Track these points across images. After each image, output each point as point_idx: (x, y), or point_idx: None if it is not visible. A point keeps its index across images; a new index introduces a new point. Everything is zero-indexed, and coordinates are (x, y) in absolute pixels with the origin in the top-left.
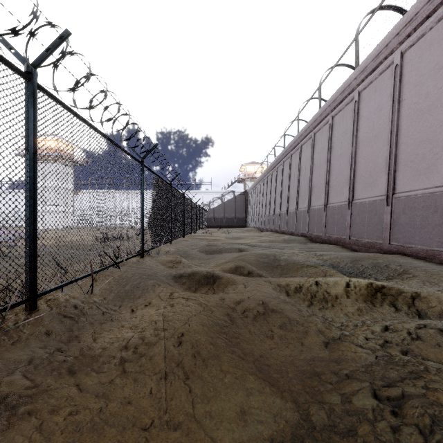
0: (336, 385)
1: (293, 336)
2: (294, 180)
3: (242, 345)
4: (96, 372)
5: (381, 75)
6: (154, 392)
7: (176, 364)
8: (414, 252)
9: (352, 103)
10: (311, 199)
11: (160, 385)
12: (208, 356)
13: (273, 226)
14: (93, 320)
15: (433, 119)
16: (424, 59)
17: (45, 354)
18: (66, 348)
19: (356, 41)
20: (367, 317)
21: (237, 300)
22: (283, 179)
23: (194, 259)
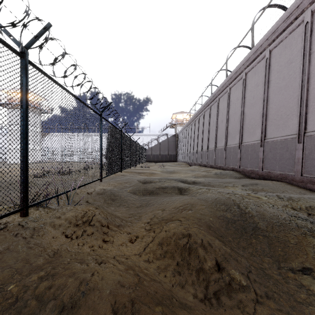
0: None
1: None
2: (222, 120)
3: None
4: None
5: None
6: None
7: None
8: None
9: (300, 27)
10: (243, 136)
11: None
12: None
13: (201, 161)
14: None
15: None
16: None
17: None
18: None
19: None
20: None
21: None
22: (210, 121)
23: (120, 208)
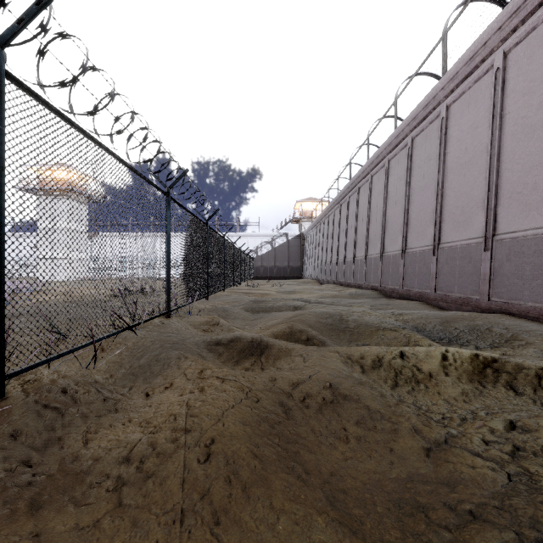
0: (458, 532)
1: (377, 438)
2: (363, 219)
3: (303, 454)
4: (76, 504)
5: (476, 83)
6: None
7: (199, 495)
8: (523, 311)
9: (438, 120)
10: (385, 243)
11: (171, 536)
12: (250, 481)
13: (336, 277)
14: (87, 412)
15: None
16: (536, 60)
17: None
18: (39, 459)
19: (444, 41)
20: (478, 405)
21: (294, 382)
22: (348, 219)
23: (236, 320)
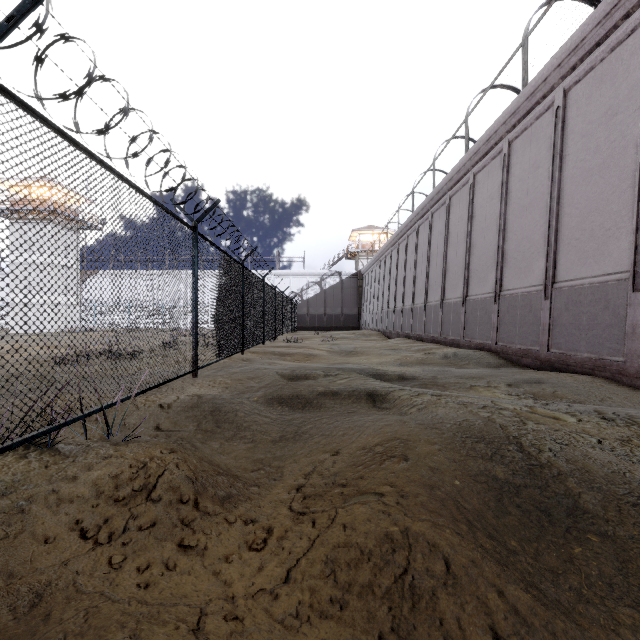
0: None
1: None
2: (457, 242)
3: None
4: None
5: None
6: None
7: None
8: None
9: (636, 36)
10: (504, 275)
11: None
12: None
13: (412, 329)
14: None
15: None
16: None
17: None
18: None
19: None
20: None
21: None
22: (431, 244)
23: (233, 444)
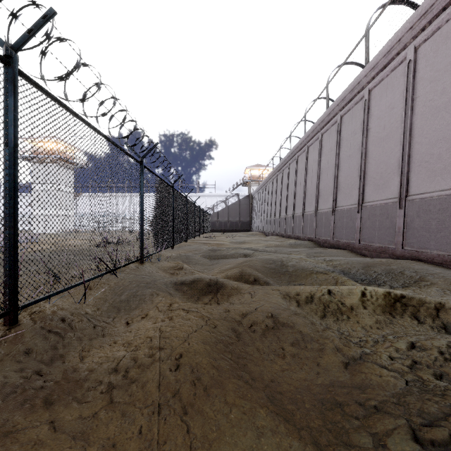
0: (364, 420)
1: (307, 355)
2: (300, 182)
3: (250, 366)
4: (78, 401)
5: (392, 72)
6: (144, 431)
7: (172, 394)
8: (430, 257)
9: (362, 102)
10: (319, 202)
11: (152, 423)
12: (210, 384)
13: (279, 230)
14: (81, 336)
15: (450, 116)
16: (440, 54)
17: (19, 380)
18: (47, 370)
19: (366, 37)
20: (388, 331)
21: (243, 312)
22: (289, 182)
23: (196, 265)
